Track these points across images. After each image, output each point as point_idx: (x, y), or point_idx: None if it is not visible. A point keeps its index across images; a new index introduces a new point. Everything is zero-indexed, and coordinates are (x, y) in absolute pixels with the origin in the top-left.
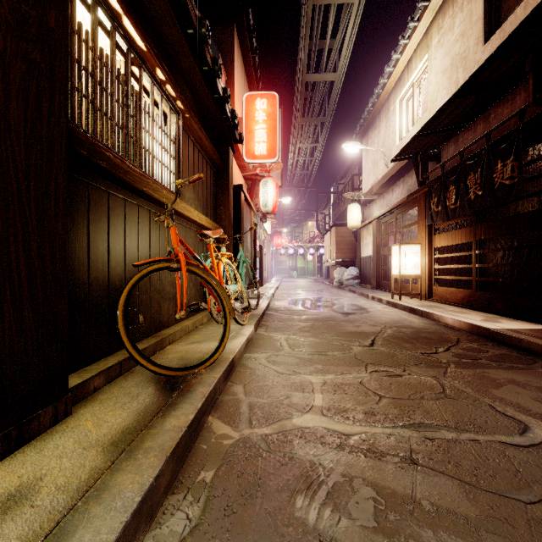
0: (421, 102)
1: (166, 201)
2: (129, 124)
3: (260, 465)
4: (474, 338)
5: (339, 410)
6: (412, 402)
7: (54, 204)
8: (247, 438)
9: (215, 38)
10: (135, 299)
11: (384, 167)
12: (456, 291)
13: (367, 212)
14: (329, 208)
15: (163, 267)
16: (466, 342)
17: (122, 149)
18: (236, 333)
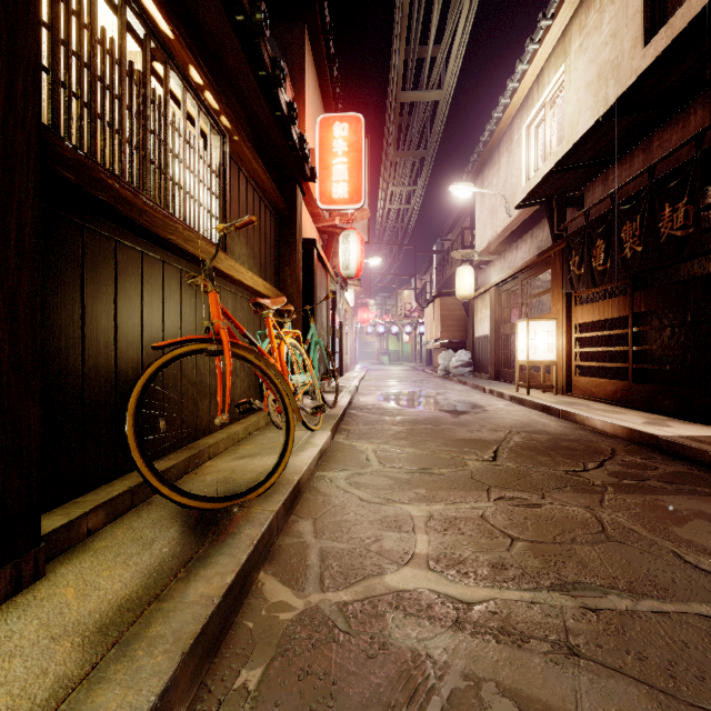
0: (556, 128)
1: (204, 256)
2: (149, 144)
3: (334, 657)
4: (635, 448)
5: (453, 561)
6: (560, 548)
7: (15, 251)
8: (316, 609)
9: (279, 41)
10: (159, 396)
11: (505, 216)
12: (604, 383)
13: (482, 278)
14: (432, 273)
15: (197, 349)
16: (624, 454)
17: (137, 179)
18: (305, 442)
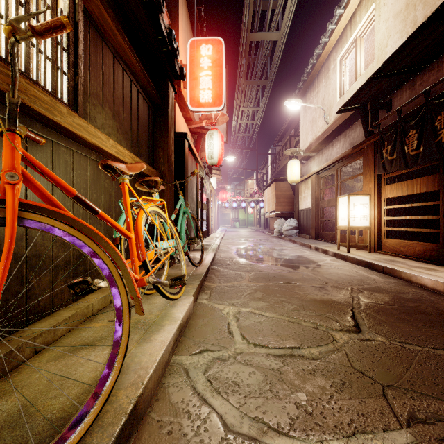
0: (365, 55)
1: (22, 96)
2: None
3: None
4: None
5: None
6: None
7: None
8: None
9: None
10: None
11: (323, 124)
12: (413, 244)
13: (304, 169)
14: (267, 168)
15: None
16: None
17: None
18: (164, 314)
